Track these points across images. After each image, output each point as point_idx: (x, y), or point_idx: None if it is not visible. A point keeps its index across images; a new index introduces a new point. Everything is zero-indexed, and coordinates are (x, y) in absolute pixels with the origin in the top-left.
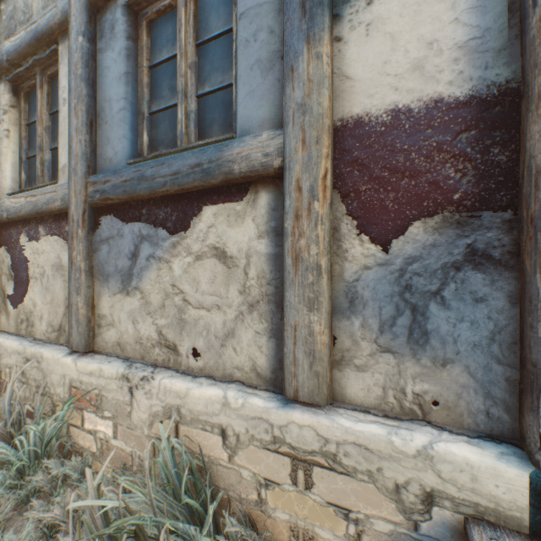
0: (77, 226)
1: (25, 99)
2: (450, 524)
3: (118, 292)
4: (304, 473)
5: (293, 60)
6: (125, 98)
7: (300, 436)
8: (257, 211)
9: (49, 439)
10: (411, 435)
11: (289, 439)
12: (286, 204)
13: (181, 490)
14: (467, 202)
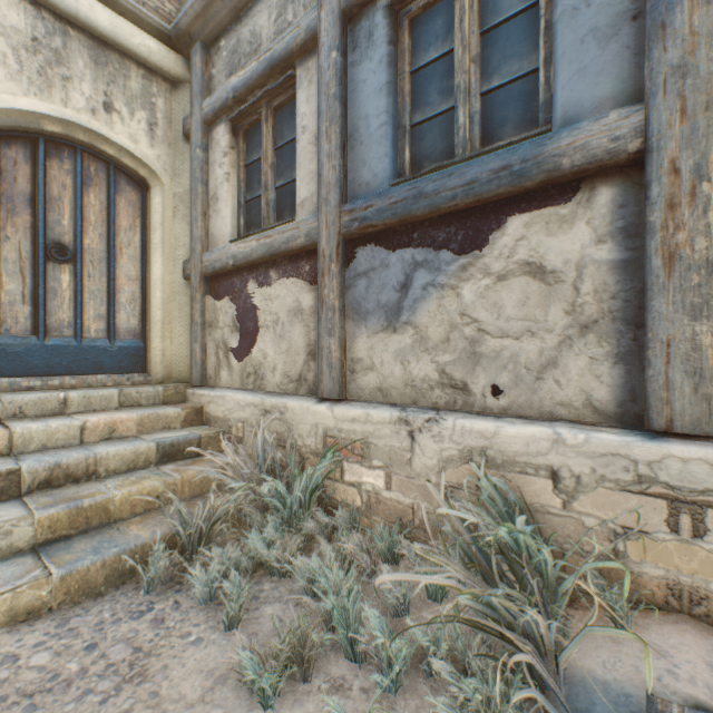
0: (329, 262)
1: (243, 138)
2: None
3: (380, 331)
4: (691, 518)
5: (664, 14)
6: (386, 112)
7: (683, 473)
8: (593, 212)
9: (314, 487)
10: None
11: (664, 477)
12: (653, 193)
13: None
14: None
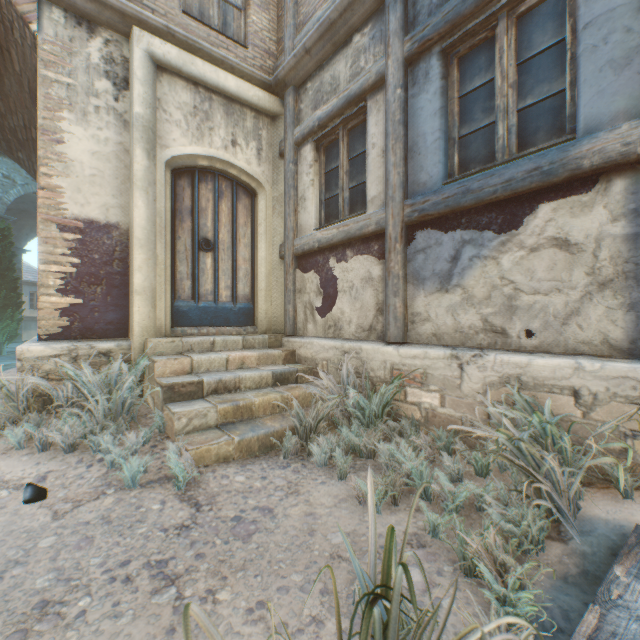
0: (394, 243)
1: (323, 153)
2: None
3: (435, 292)
4: None
5: None
6: (439, 130)
7: None
8: (609, 198)
9: (385, 404)
10: None
11: None
12: None
13: None
14: None
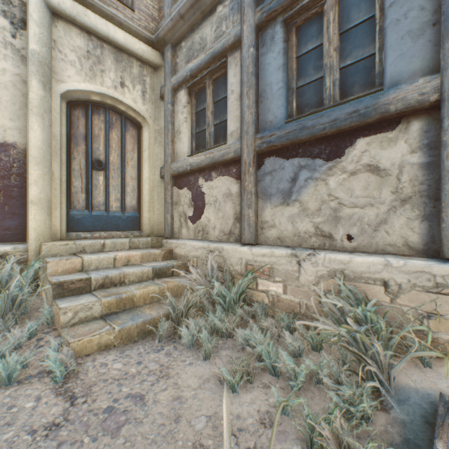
0: (248, 167)
1: (194, 97)
2: None
3: (279, 205)
4: None
5: None
6: (282, 81)
7: None
8: (408, 135)
9: (241, 292)
10: None
11: None
12: (445, 124)
13: None
14: None
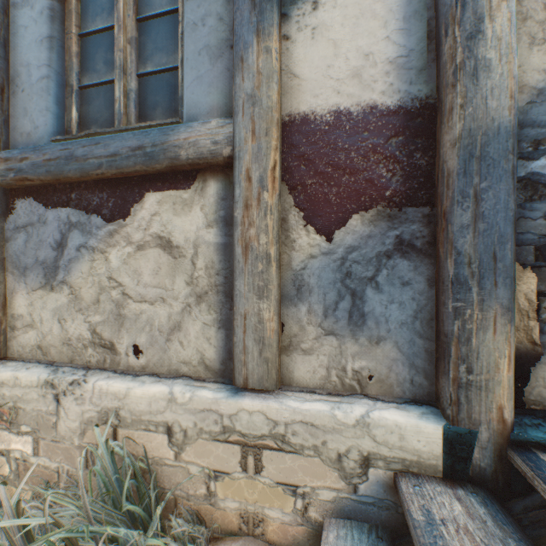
0: None
1: None
2: (383, 481)
3: (40, 288)
4: (254, 458)
5: (243, 50)
6: (48, 65)
7: (250, 422)
8: (205, 200)
9: None
10: (351, 408)
11: (239, 426)
12: (236, 193)
13: (121, 497)
14: (396, 199)
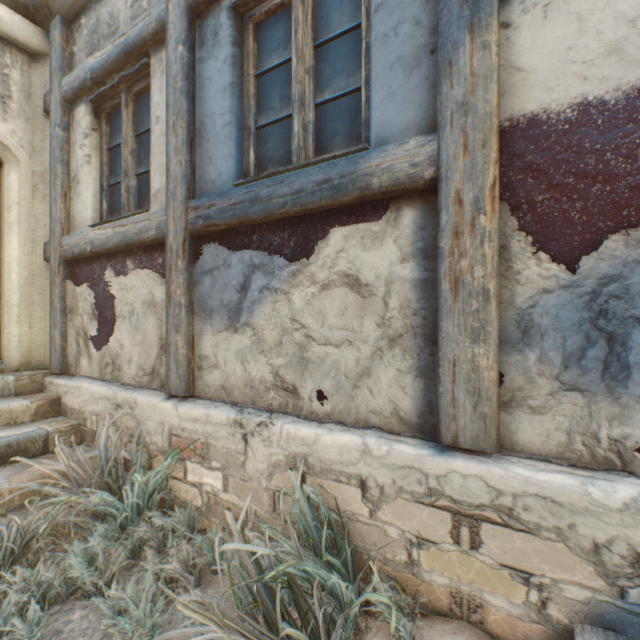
0: (176, 257)
1: (107, 121)
2: None
3: (224, 330)
4: (469, 531)
5: (451, 53)
6: (230, 112)
7: (464, 488)
8: (399, 231)
9: (152, 491)
10: (612, 487)
11: (449, 491)
12: (442, 220)
13: (320, 546)
14: None
